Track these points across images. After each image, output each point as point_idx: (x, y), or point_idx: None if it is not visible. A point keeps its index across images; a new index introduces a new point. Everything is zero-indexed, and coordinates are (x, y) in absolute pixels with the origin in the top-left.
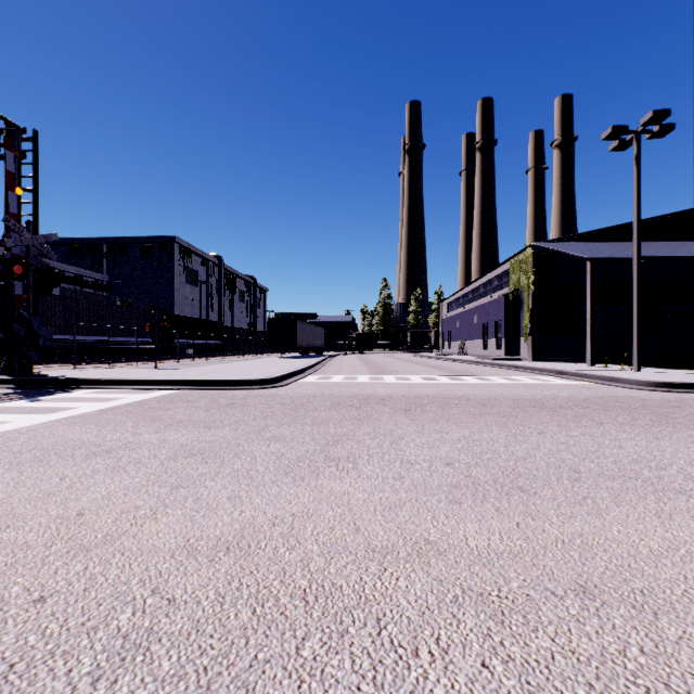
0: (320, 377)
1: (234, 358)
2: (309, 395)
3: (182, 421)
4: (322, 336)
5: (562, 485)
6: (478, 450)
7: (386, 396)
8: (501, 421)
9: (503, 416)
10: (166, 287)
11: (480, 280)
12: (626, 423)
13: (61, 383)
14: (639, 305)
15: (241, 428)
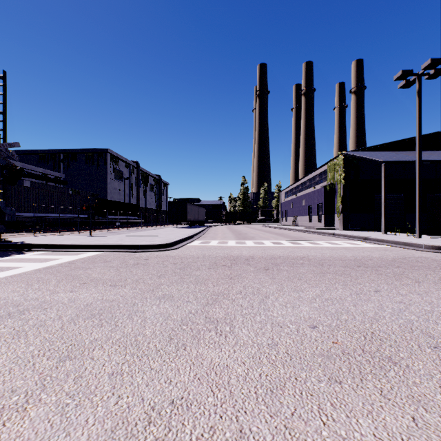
0: (202, 242)
1: (146, 228)
2: (194, 256)
3: (95, 279)
4: (203, 214)
5: (427, 354)
6: (334, 310)
7: (249, 257)
8: (340, 279)
9: (340, 275)
10: (102, 182)
11: (307, 177)
12: (437, 281)
13: (19, 247)
14: (420, 192)
15: (139, 287)
